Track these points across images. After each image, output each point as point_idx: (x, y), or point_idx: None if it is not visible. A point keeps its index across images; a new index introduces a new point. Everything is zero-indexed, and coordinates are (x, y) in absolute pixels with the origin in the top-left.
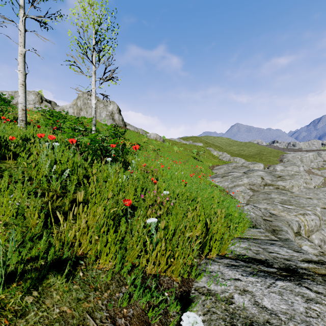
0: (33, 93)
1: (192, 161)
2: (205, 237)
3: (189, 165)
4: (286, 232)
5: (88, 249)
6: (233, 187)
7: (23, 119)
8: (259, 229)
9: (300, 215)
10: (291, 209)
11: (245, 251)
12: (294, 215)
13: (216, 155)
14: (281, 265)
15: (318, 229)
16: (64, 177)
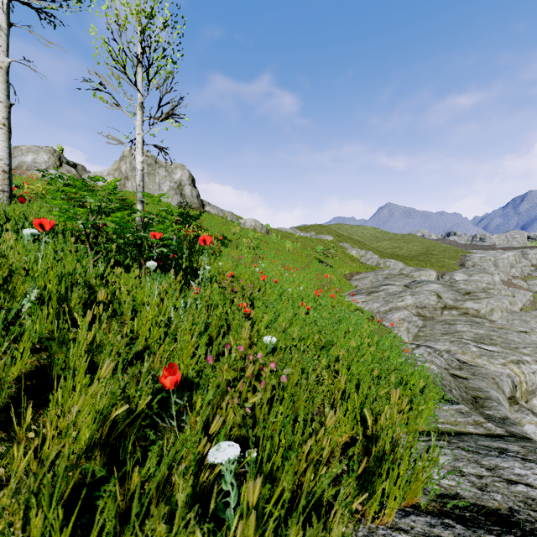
0: (46, 151)
1: (316, 266)
2: (361, 452)
3: (311, 273)
4: (497, 401)
5: None
6: (387, 312)
7: (4, 189)
8: (457, 406)
9: (512, 363)
10: (494, 352)
11: (454, 482)
12: (501, 364)
13: (355, 256)
14: None
15: None
16: (23, 310)
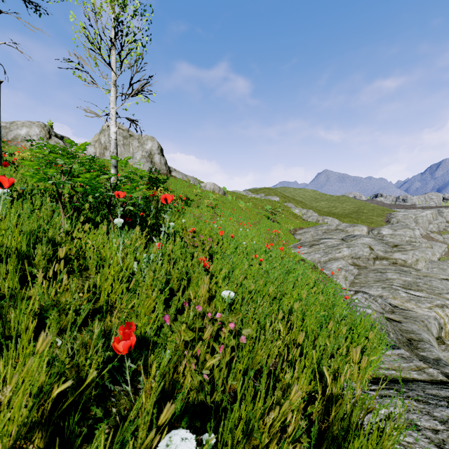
0: (38, 125)
1: (265, 223)
2: (320, 411)
3: (262, 228)
4: (429, 343)
5: None
6: (327, 262)
7: None
8: (398, 351)
9: (437, 307)
10: (420, 297)
11: (411, 438)
12: (428, 308)
13: (298, 214)
14: None
15: None
16: None
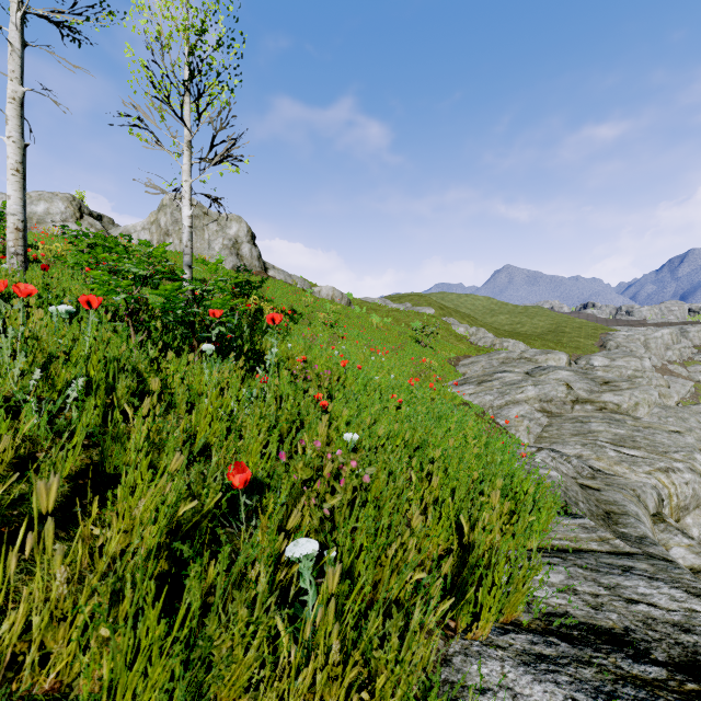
0: (63, 199)
1: (411, 348)
2: (456, 565)
3: (406, 356)
4: (635, 517)
5: (78, 668)
6: (503, 407)
7: (17, 251)
8: (581, 520)
9: (660, 472)
10: (637, 457)
11: (565, 601)
12: (646, 473)
13: (463, 334)
14: (674, 649)
15: (698, 505)
16: (68, 401)
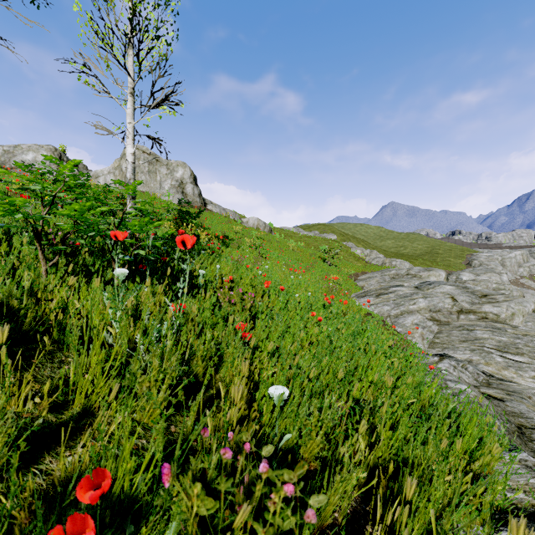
0: (47, 150)
1: (320, 266)
2: None
3: (316, 273)
4: None
5: None
6: (399, 316)
7: None
8: (519, 455)
9: None
10: (521, 363)
11: None
12: (532, 378)
13: (359, 255)
14: None
15: None
16: None
